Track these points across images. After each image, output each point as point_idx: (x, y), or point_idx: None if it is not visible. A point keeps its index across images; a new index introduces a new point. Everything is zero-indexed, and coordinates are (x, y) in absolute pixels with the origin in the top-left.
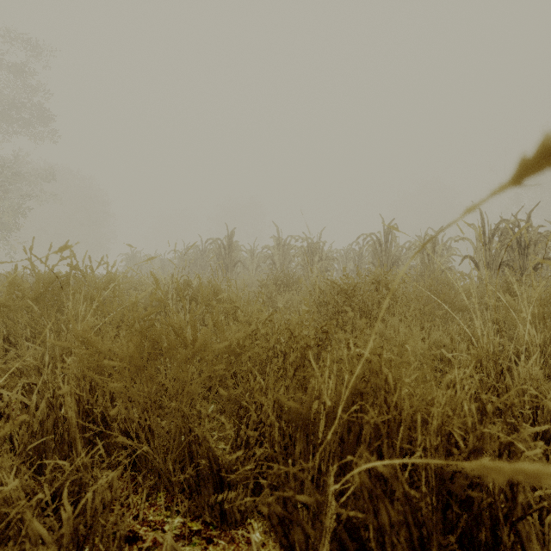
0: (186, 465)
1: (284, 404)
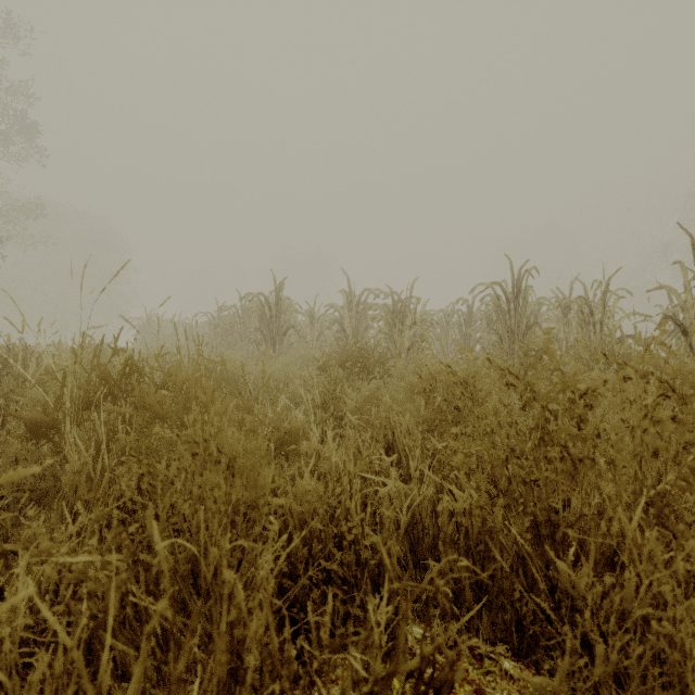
0: None
1: None
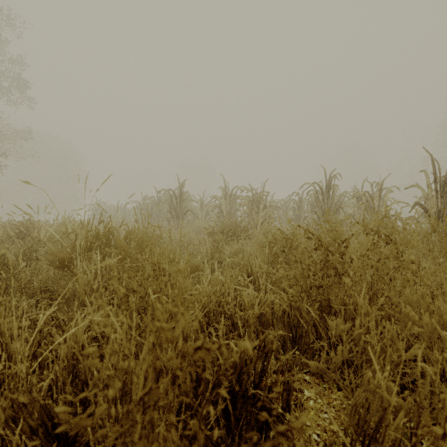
0: None
1: None
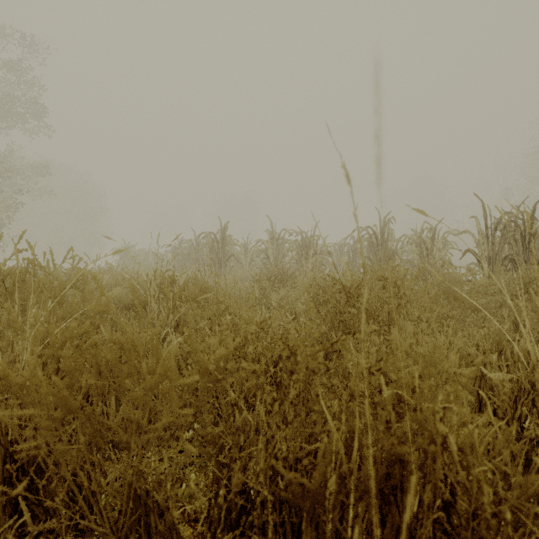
0: (146, 534)
1: (282, 472)
